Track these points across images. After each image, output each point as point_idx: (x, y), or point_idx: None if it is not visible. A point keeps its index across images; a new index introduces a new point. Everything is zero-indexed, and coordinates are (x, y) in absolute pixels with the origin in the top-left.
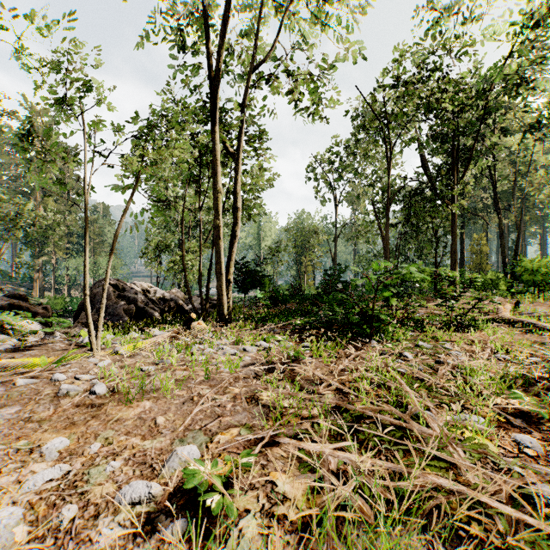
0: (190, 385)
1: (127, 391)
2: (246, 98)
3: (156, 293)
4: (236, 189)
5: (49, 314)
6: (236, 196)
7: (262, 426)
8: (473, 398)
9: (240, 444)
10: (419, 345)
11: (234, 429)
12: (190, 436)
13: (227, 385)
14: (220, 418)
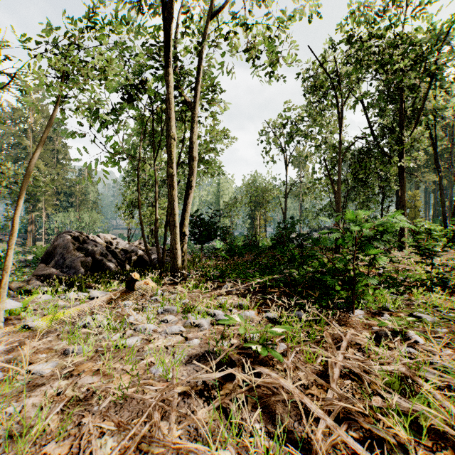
0: (84, 421)
1: None
2: (202, 44)
3: (119, 245)
4: (192, 138)
5: None
6: (192, 145)
7: None
8: None
9: None
10: (417, 316)
11: None
12: None
13: (145, 431)
14: None
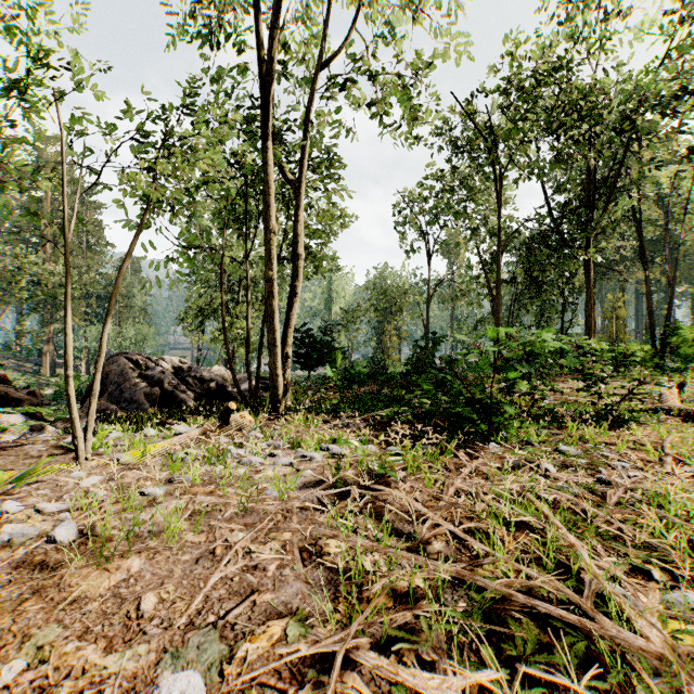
0: (213, 523)
1: (110, 536)
2: (310, 104)
3: (192, 371)
4: (297, 229)
5: (39, 402)
6: (296, 238)
7: (326, 616)
8: (688, 557)
9: (284, 663)
10: (562, 449)
11: (275, 623)
12: (193, 643)
13: (272, 525)
14: (254, 595)
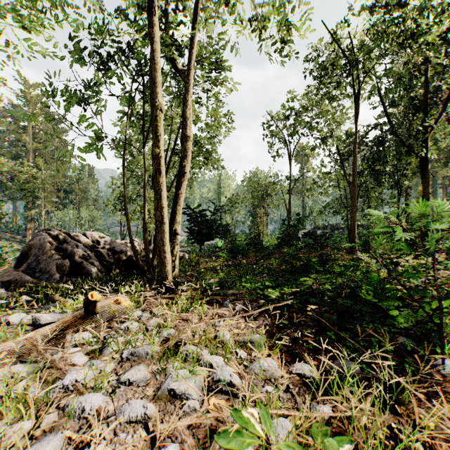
0: None
1: None
2: None
3: (107, 244)
4: (185, 112)
5: None
6: (185, 121)
7: None
8: None
9: None
10: None
11: None
12: None
13: None
14: None
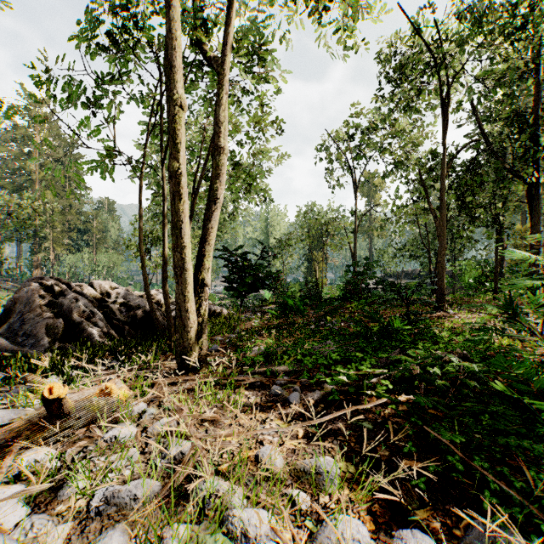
0: None
1: None
2: None
3: (120, 297)
4: (218, 114)
5: None
6: (218, 126)
7: None
8: None
9: None
10: None
11: None
12: None
13: None
14: None
